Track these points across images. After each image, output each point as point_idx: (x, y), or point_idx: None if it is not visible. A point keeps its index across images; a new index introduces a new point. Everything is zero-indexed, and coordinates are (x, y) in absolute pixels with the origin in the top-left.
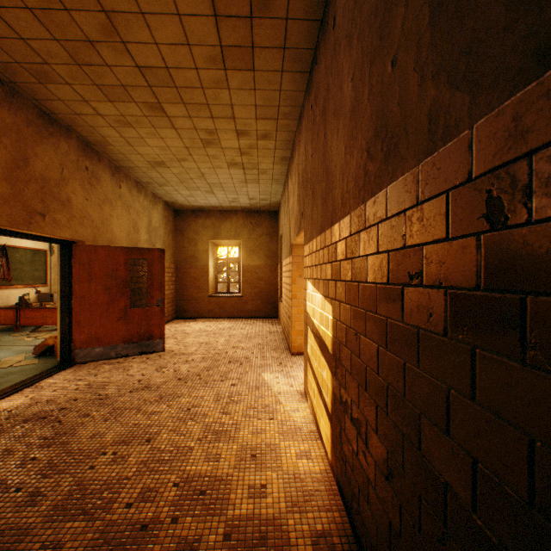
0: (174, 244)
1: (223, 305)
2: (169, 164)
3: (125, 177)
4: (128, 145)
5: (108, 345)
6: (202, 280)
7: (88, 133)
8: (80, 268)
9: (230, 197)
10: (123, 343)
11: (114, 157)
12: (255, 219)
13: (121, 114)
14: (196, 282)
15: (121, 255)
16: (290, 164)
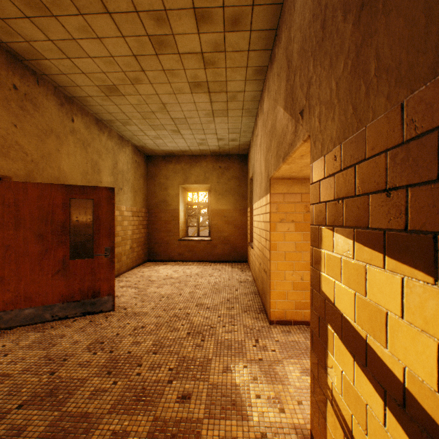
0: (145, 189)
1: (192, 248)
2: (122, 89)
3: (80, 111)
4: (64, 58)
5: (41, 305)
6: (172, 224)
7: (6, 36)
8: (4, 210)
9: (197, 138)
10: (61, 302)
11: (59, 82)
12: (224, 163)
13: None
14: (167, 226)
15: (59, 194)
16: (267, 76)
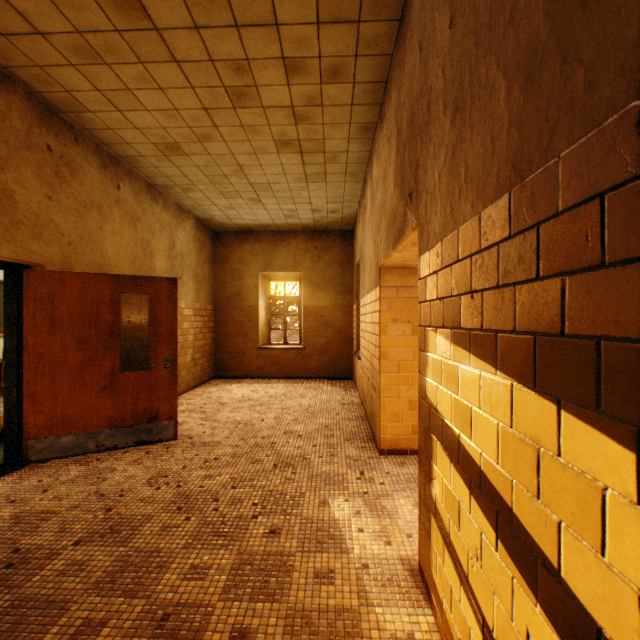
0: (212, 278)
1: (277, 360)
2: (186, 147)
3: (127, 175)
4: (114, 110)
5: (82, 432)
6: (250, 326)
7: (41, 85)
8: (36, 307)
9: (285, 209)
10: (108, 427)
11: (103, 138)
12: (321, 243)
13: (76, 30)
14: (242, 329)
15: (105, 287)
16: (376, 136)
